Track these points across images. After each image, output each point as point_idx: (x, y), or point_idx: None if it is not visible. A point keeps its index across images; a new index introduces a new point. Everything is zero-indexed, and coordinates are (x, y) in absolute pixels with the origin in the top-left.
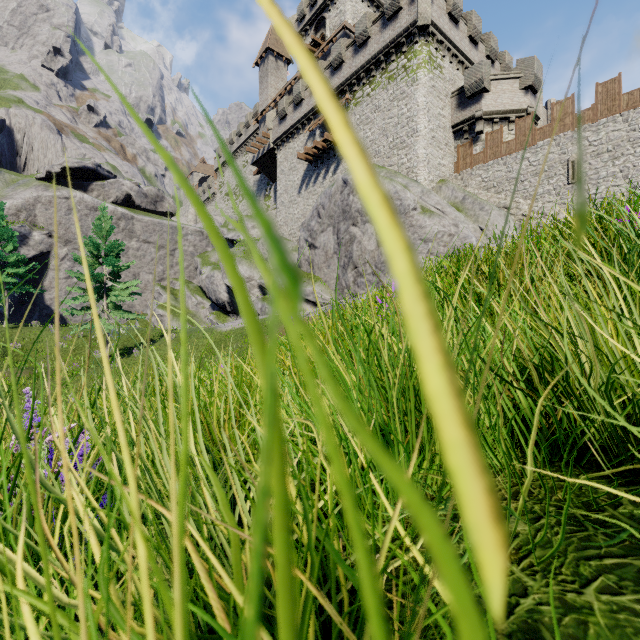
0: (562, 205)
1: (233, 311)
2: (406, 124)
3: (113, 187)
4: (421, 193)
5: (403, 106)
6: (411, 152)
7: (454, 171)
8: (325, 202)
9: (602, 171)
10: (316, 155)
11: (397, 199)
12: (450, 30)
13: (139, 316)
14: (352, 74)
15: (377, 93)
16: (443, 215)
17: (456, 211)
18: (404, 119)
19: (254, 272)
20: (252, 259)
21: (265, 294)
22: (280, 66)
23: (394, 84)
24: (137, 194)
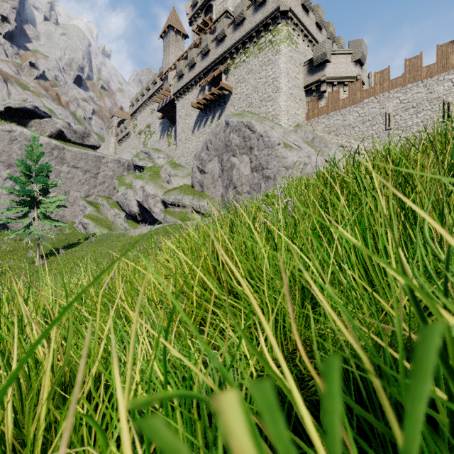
0: (381, 145)
1: (142, 220)
2: (272, 83)
3: (48, 124)
4: (283, 133)
5: (269, 70)
6: (275, 104)
7: (305, 119)
8: (212, 138)
9: (409, 121)
10: (205, 104)
11: (266, 136)
12: (303, 17)
13: (64, 224)
14: (232, 45)
15: (250, 60)
16: (299, 149)
17: (309, 147)
18: (270, 79)
19: (158, 191)
20: (157, 181)
21: (167, 207)
22: (179, 39)
23: (263, 53)
24: (68, 130)
